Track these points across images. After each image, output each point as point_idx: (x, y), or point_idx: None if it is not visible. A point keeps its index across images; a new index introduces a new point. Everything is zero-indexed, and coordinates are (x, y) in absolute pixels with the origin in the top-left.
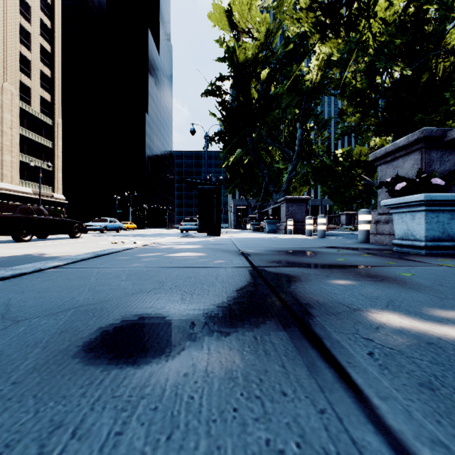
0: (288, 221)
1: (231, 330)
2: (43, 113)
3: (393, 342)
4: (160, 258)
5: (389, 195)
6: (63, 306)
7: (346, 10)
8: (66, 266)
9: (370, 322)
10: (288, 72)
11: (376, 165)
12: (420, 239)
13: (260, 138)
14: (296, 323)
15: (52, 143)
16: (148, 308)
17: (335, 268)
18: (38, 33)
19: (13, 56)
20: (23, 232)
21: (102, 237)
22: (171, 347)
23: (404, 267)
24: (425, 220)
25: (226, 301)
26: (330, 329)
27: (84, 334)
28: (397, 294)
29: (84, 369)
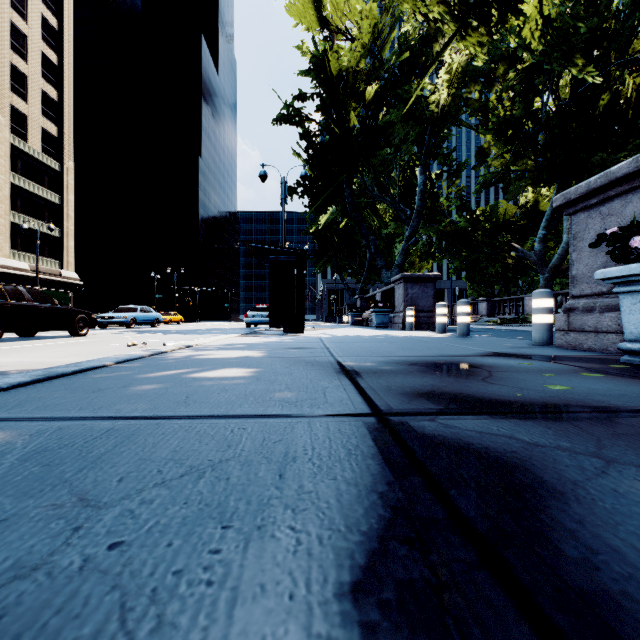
0: (408, 310)
1: None
2: (46, 153)
3: None
4: (172, 384)
5: (614, 260)
6: None
7: None
8: None
9: None
10: (405, 92)
11: (567, 214)
12: None
13: (363, 190)
14: None
15: (60, 197)
16: None
17: (582, 419)
18: (38, 35)
19: (0, 68)
20: None
21: (124, 334)
22: None
23: None
24: None
25: None
26: None
27: None
28: None
29: None
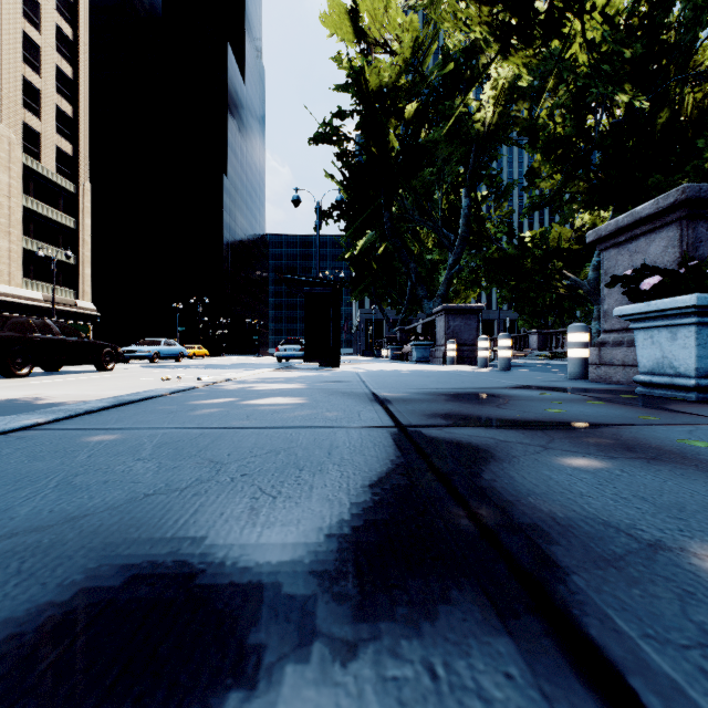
0: (449, 344)
1: (360, 630)
2: (61, 173)
3: None
4: (230, 408)
5: (629, 299)
6: None
7: None
8: (50, 425)
9: None
10: (448, 109)
11: (599, 249)
12: (687, 373)
13: (403, 214)
14: (528, 601)
15: (75, 220)
16: (163, 541)
17: (554, 429)
18: (51, 46)
19: (12, 82)
20: (16, 362)
21: (150, 369)
22: None
23: (681, 427)
24: (696, 341)
25: (348, 519)
26: (628, 626)
27: None
28: None
29: None
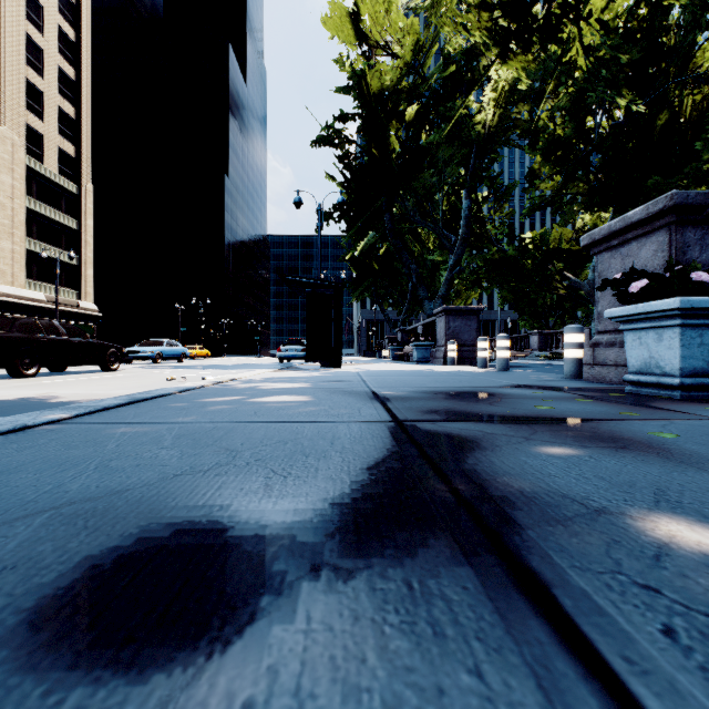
0: (450, 344)
1: (357, 563)
2: (63, 174)
3: (705, 596)
4: (238, 405)
5: (619, 301)
6: (33, 505)
7: (544, 4)
8: (74, 420)
9: (638, 542)
10: (449, 111)
11: (593, 253)
12: (672, 373)
13: (404, 215)
14: (489, 546)
15: (78, 221)
16: (196, 508)
17: (538, 423)
18: (54, 48)
19: (16, 85)
20: (24, 362)
21: (154, 369)
22: (226, 612)
23: (656, 422)
24: (680, 342)
25: (348, 492)
26: (561, 560)
27: (49, 575)
28: (665, 476)
29: (7, 685)
